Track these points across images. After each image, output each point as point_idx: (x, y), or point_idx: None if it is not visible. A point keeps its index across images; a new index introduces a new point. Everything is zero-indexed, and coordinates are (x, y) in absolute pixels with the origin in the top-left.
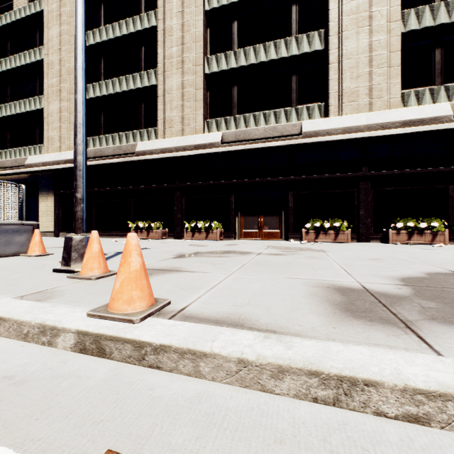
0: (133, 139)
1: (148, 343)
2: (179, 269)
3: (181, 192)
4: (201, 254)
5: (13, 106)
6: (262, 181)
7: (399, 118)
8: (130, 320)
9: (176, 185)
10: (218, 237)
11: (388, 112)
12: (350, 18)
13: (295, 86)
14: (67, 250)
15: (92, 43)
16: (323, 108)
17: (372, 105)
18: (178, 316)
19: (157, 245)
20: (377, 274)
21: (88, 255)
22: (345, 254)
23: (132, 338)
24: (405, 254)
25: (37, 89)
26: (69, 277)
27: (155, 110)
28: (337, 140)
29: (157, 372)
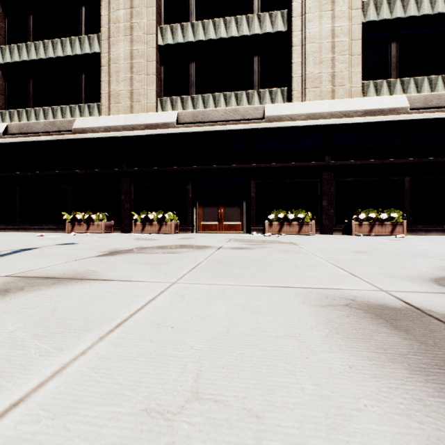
0: (71, 114)
1: None
2: (88, 276)
3: (129, 178)
4: (142, 249)
5: None
6: (222, 169)
7: (361, 107)
8: None
9: (123, 170)
10: (172, 231)
11: (350, 100)
12: (313, 0)
13: (257, 68)
14: None
15: None
16: (286, 93)
17: (335, 92)
18: None
19: (91, 240)
20: (392, 274)
21: None
22: (320, 246)
23: None
24: (382, 245)
25: None
26: None
27: (99, 82)
28: (301, 126)
29: None
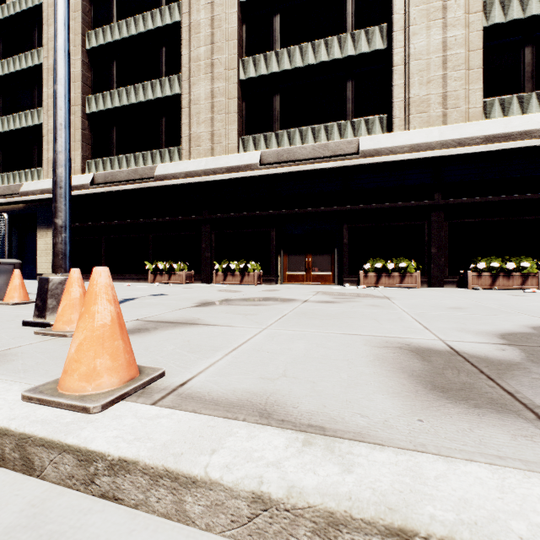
0: (152, 161)
1: (100, 455)
2: (196, 322)
3: (210, 226)
4: (230, 301)
5: (5, 120)
6: (310, 212)
7: (481, 133)
8: (85, 408)
9: (204, 217)
10: (255, 281)
11: (466, 125)
12: (419, 9)
13: (351, 94)
14: (42, 296)
15: (102, 43)
16: (386, 122)
17: (447, 117)
18: (170, 397)
19: (177, 291)
20: (465, 329)
21: (64, 303)
22: (416, 301)
23: (75, 443)
24: (492, 301)
25: (35, 100)
26: (36, 333)
27: (179, 125)
28: (403, 161)
29: (113, 508)
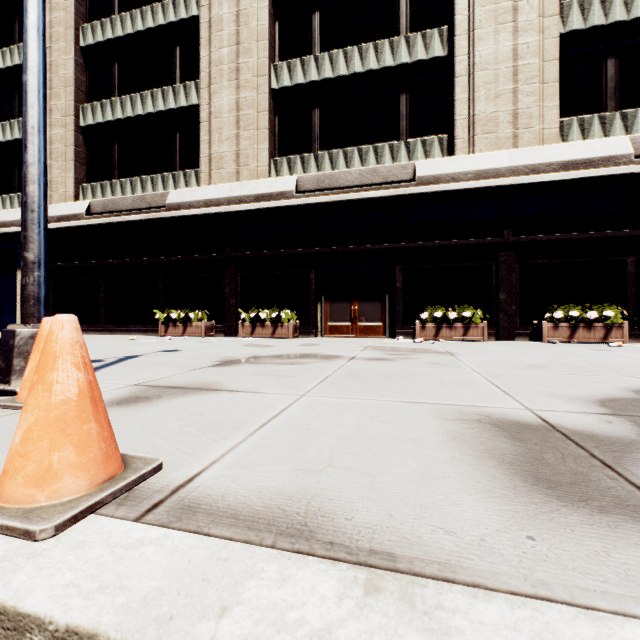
0: (163, 186)
1: (36, 622)
2: (214, 387)
3: (235, 266)
4: (259, 359)
5: None
6: (356, 250)
7: (557, 158)
8: (27, 532)
9: (227, 255)
10: (290, 334)
11: (541, 149)
12: (485, 10)
13: (405, 109)
14: (6, 355)
15: (100, 40)
16: (447, 143)
17: (518, 138)
18: (166, 505)
19: (194, 346)
20: (554, 394)
21: (33, 364)
22: (486, 358)
23: None
24: (576, 357)
25: (15, 108)
26: None
27: (197, 143)
28: (467, 190)
29: None
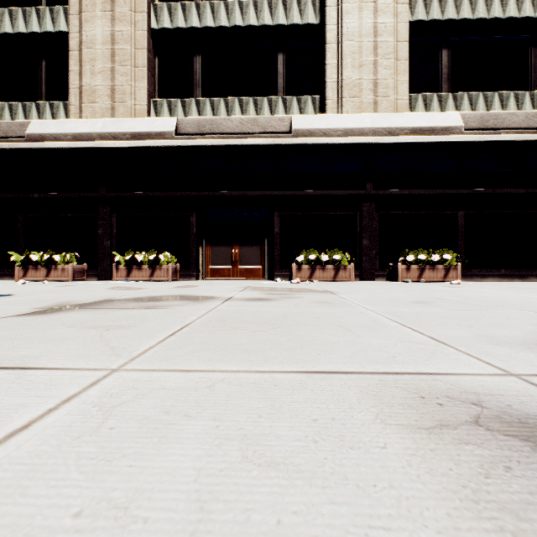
0: (25, 115)
1: None
2: None
3: (110, 206)
4: (108, 303)
5: None
6: (237, 196)
7: (408, 124)
8: None
9: (101, 194)
10: (169, 277)
11: (395, 115)
12: None
13: (282, 68)
14: None
15: None
16: (319, 103)
17: (378, 105)
18: None
19: (41, 290)
20: (495, 338)
21: None
22: (367, 295)
23: None
24: (443, 293)
25: None
26: None
27: (67, 73)
28: (337, 145)
29: None
